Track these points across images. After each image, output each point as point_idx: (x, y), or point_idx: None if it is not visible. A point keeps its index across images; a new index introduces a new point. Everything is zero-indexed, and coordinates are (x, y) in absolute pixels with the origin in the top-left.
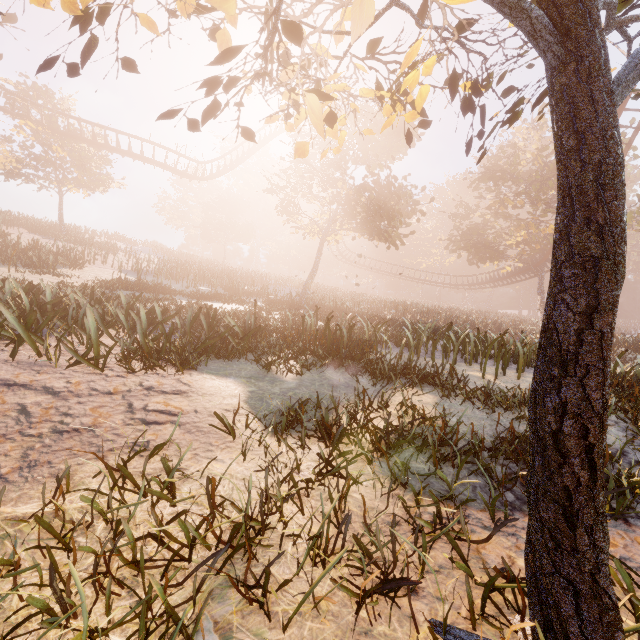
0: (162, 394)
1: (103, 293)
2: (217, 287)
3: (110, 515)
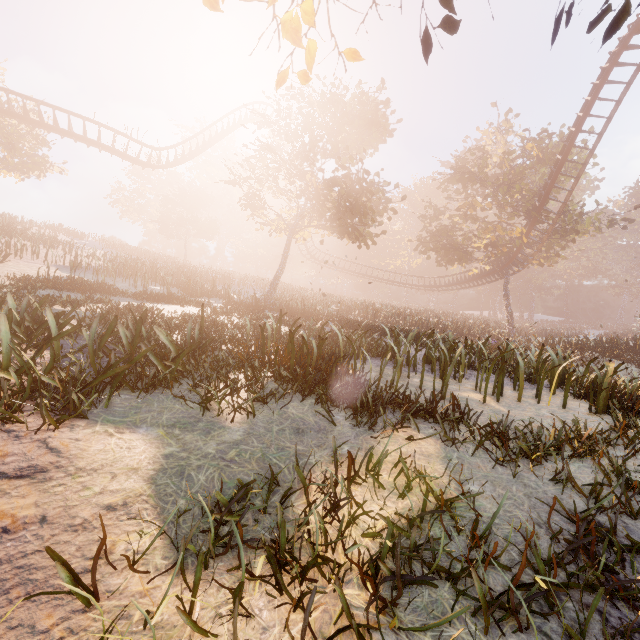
0: None
1: None
2: (172, 286)
3: None
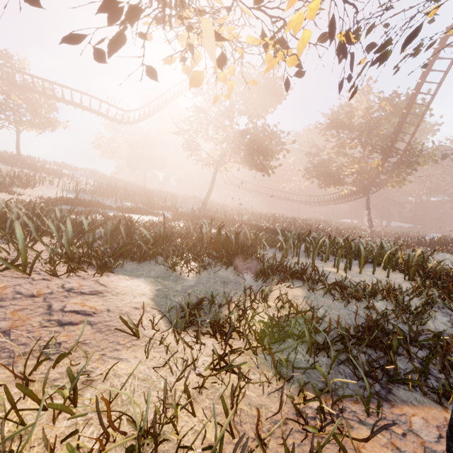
0: (80, 295)
1: (41, 208)
2: (138, 203)
3: (5, 433)
